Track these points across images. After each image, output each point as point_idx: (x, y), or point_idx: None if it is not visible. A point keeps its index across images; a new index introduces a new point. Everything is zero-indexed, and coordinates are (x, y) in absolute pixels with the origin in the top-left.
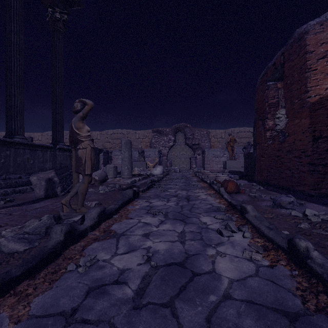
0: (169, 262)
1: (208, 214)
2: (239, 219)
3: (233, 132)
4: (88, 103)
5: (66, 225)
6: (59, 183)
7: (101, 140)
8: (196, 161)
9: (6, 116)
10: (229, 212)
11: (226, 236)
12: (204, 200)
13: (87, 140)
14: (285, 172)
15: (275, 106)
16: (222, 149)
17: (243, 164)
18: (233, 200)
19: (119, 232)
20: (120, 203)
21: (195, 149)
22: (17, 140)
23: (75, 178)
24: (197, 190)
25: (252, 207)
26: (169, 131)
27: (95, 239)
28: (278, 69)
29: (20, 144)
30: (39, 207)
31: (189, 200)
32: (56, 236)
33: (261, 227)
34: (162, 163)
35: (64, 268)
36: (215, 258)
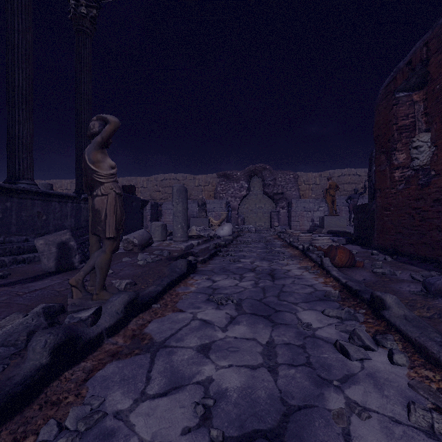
0: (249, 427)
1: (310, 306)
2: (370, 318)
3: (332, 176)
4: (110, 120)
5: (56, 334)
6: (77, 250)
7: (149, 188)
8: (278, 216)
9: (8, 151)
10: (347, 303)
11: (356, 359)
12: (299, 278)
13: (109, 181)
14: (429, 235)
15: (410, 131)
16: (317, 200)
17: (347, 222)
18: (351, 281)
19: (157, 340)
20: (166, 283)
21: (277, 201)
22: (22, 186)
23: (93, 243)
24: (285, 261)
25: (396, 299)
26: (241, 175)
27: (113, 353)
28: (415, 70)
29: (26, 193)
30: (39, 288)
31: (274, 278)
32: (35, 356)
33: (428, 344)
34: (231, 220)
35: (36, 432)
36: (347, 420)
